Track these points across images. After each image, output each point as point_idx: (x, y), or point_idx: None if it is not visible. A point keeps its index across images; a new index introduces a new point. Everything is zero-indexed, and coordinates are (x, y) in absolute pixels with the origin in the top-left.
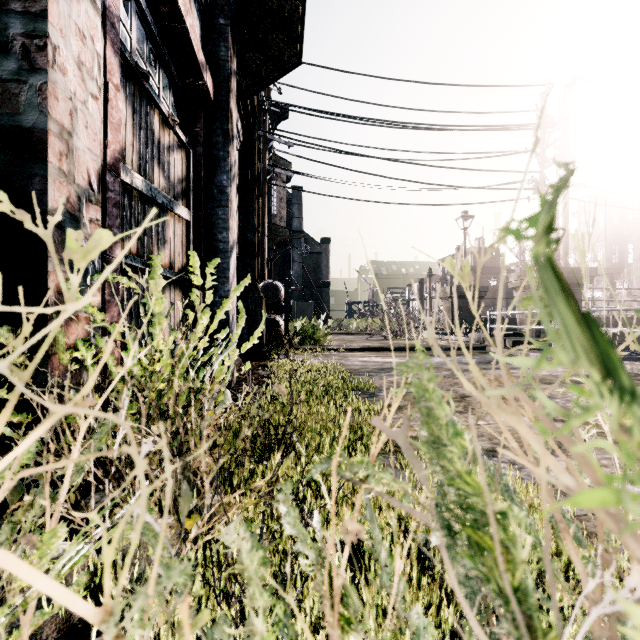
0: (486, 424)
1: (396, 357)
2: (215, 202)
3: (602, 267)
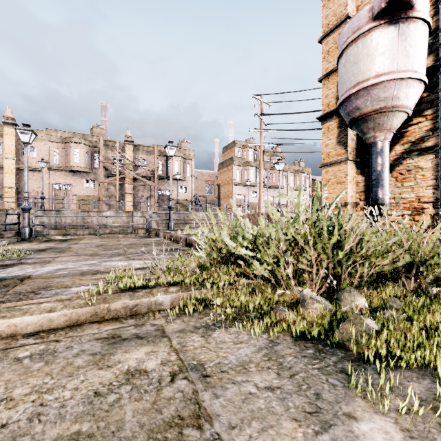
0: None
1: None
2: None
3: None
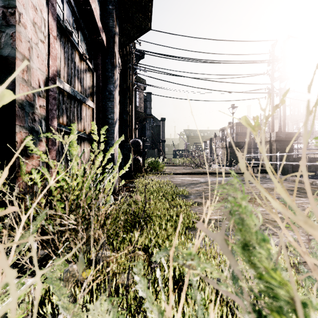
0: None
1: (198, 177)
2: (107, 99)
3: (302, 132)
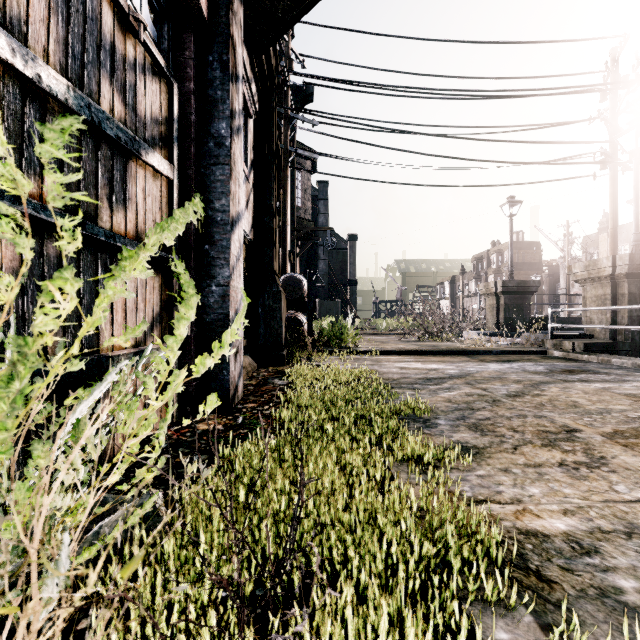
0: None
1: (440, 362)
2: (211, 158)
3: None
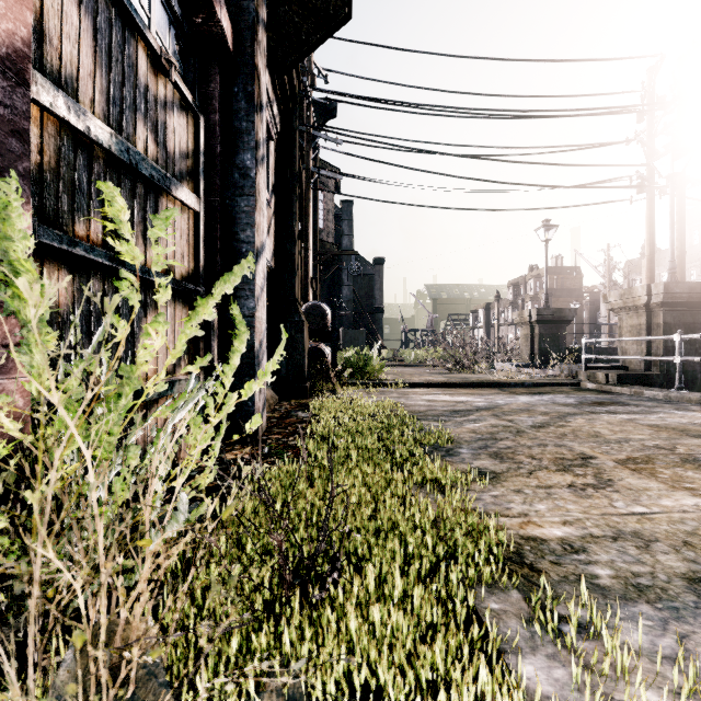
0: (649, 513)
1: (469, 395)
2: (236, 189)
3: None
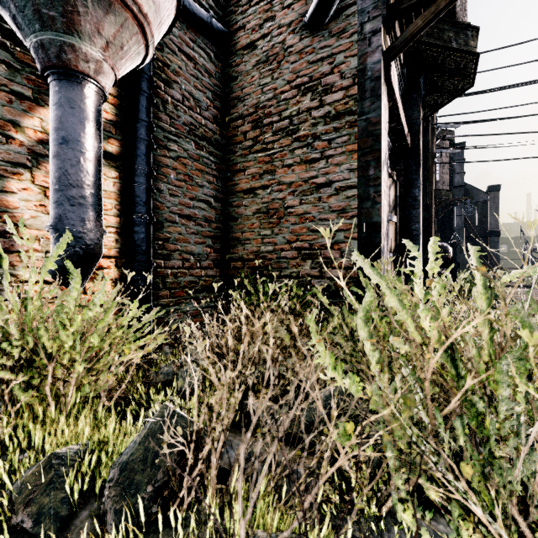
0: None
1: None
2: (410, 207)
3: None
